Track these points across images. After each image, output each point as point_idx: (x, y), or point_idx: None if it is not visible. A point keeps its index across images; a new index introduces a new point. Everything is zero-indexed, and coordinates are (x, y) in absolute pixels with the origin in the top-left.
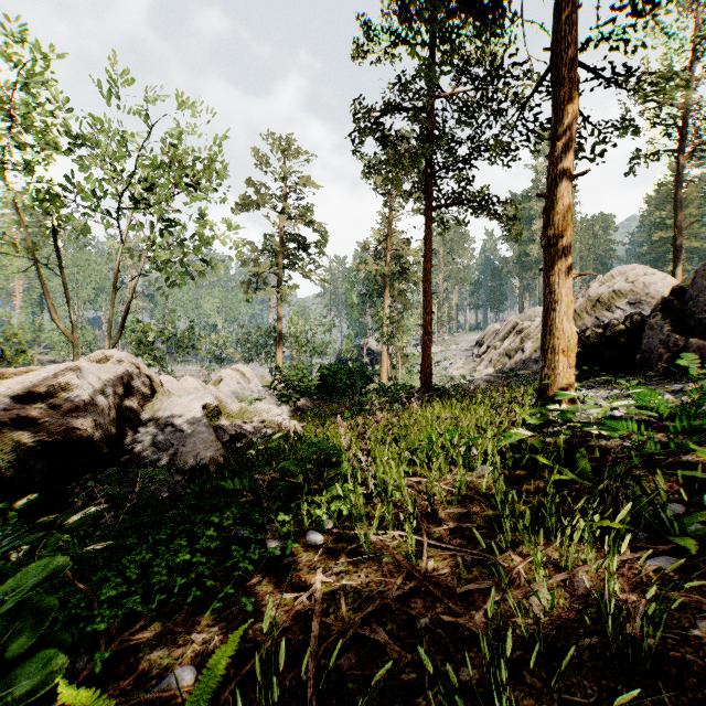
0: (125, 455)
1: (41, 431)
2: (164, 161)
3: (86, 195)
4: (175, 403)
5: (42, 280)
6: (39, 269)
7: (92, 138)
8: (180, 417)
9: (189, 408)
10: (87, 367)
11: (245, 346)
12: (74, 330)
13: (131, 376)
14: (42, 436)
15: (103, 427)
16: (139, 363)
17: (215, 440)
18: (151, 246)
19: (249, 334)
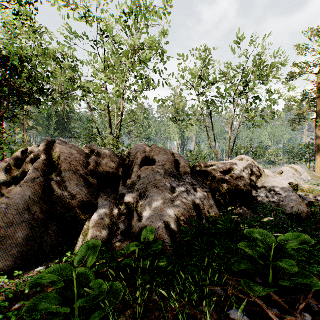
0: (253, 200)
1: (228, 185)
2: (254, 70)
3: (223, 97)
4: (272, 180)
5: (207, 133)
6: (206, 129)
7: (225, 74)
8: (276, 187)
9: (281, 184)
10: (237, 162)
11: (289, 155)
12: (216, 150)
13: (252, 167)
14: (228, 186)
15: (246, 186)
16: (253, 161)
17: (301, 202)
18: (245, 111)
19: (293, 148)
